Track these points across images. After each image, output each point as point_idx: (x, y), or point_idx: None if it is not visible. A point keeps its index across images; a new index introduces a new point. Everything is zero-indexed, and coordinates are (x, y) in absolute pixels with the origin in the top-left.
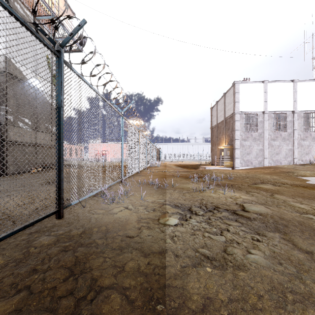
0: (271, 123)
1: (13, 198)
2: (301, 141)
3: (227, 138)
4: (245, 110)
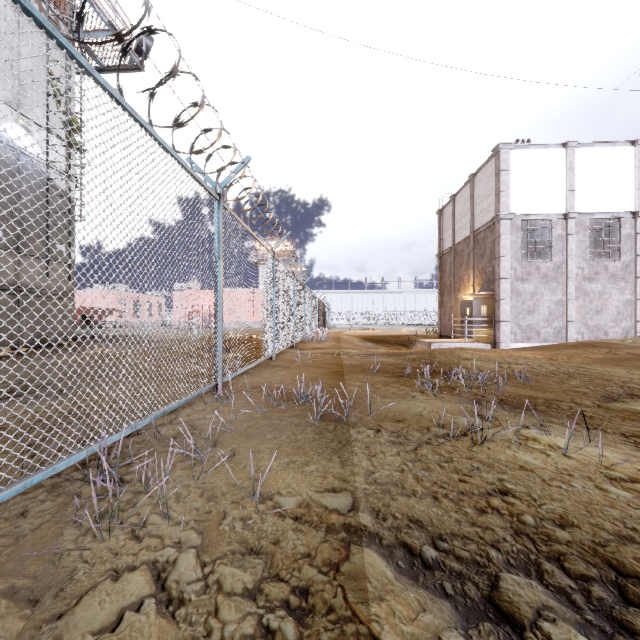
0: (585, 241)
1: None
2: None
3: (478, 276)
4: (523, 212)
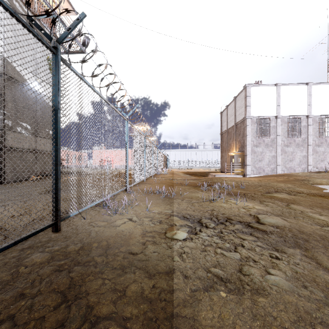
0: (285, 128)
1: (8, 208)
2: (316, 148)
3: (237, 144)
4: (257, 115)
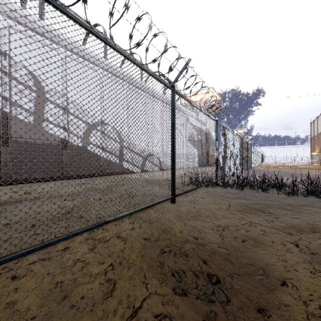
0: None
1: None
2: None
3: (318, 147)
4: None
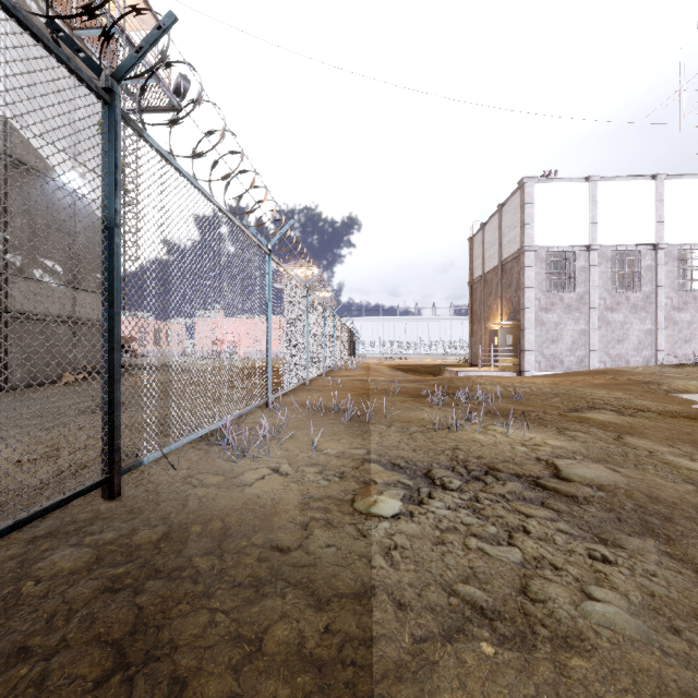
0: (607, 273)
1: (10, 444)
2: (673, 314)
3: (505, 306)
4: (547, 244)
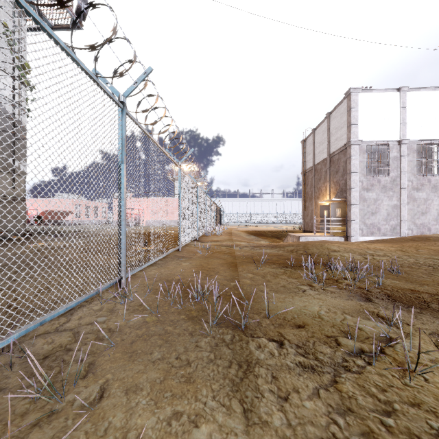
0: (413, 161)
1: None
2: None
3: (333, 187)
4: (368, 139)
